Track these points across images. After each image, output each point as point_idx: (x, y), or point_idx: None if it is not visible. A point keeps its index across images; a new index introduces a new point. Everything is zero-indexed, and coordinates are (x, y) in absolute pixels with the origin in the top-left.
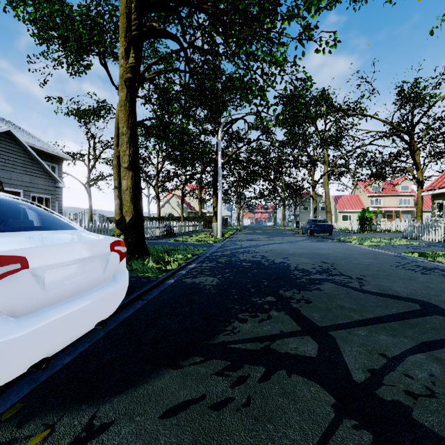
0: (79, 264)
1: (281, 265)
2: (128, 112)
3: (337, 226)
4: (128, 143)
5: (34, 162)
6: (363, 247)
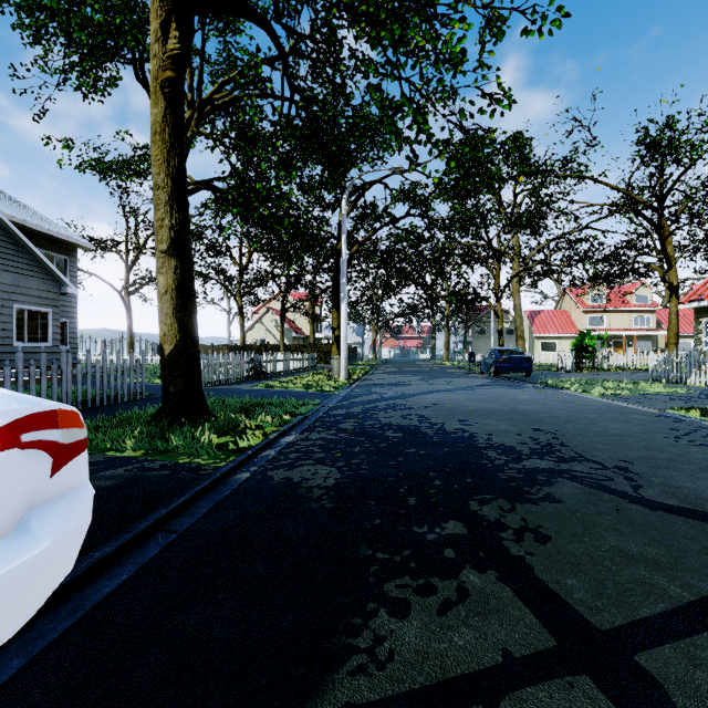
0: None
1: (460, 437)
2: (169, 145)
3: (534, 360)
4: (169, 204)
5: (21, 249)
6: (594, 398)
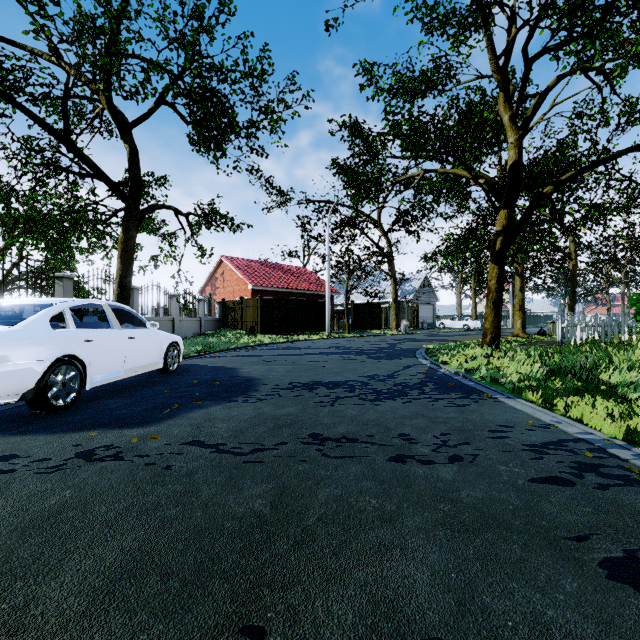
0: (478, 323)
1: None
2: (474, 295)
3: None
4: (474, 302)
5: None
6: None
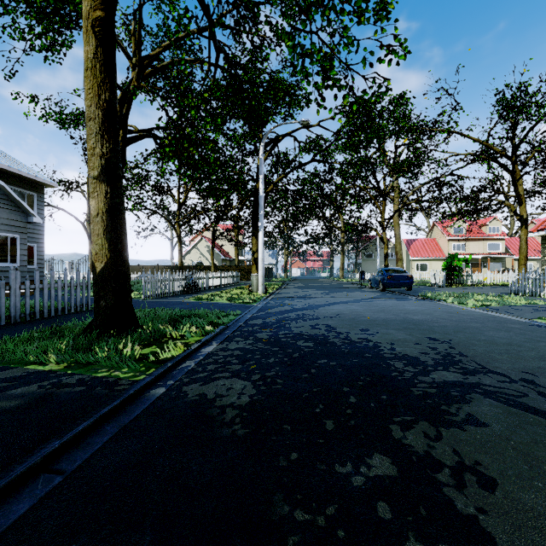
0: None
1: (366, 347)
2: (100, 80)
3: None
4: (100, 134)
5: None
6: (469, 309)
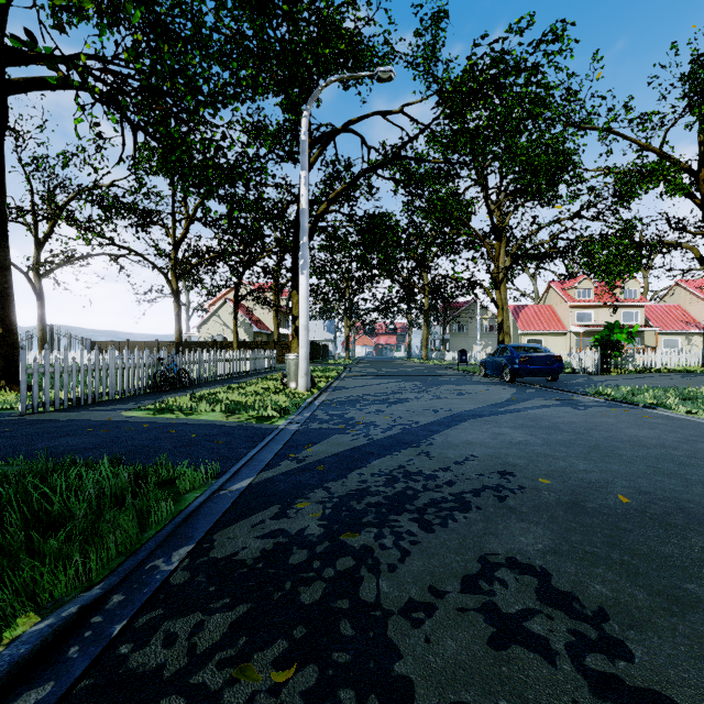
0: None
1: None
2: None
3: None
4: None
5: None
6: None
